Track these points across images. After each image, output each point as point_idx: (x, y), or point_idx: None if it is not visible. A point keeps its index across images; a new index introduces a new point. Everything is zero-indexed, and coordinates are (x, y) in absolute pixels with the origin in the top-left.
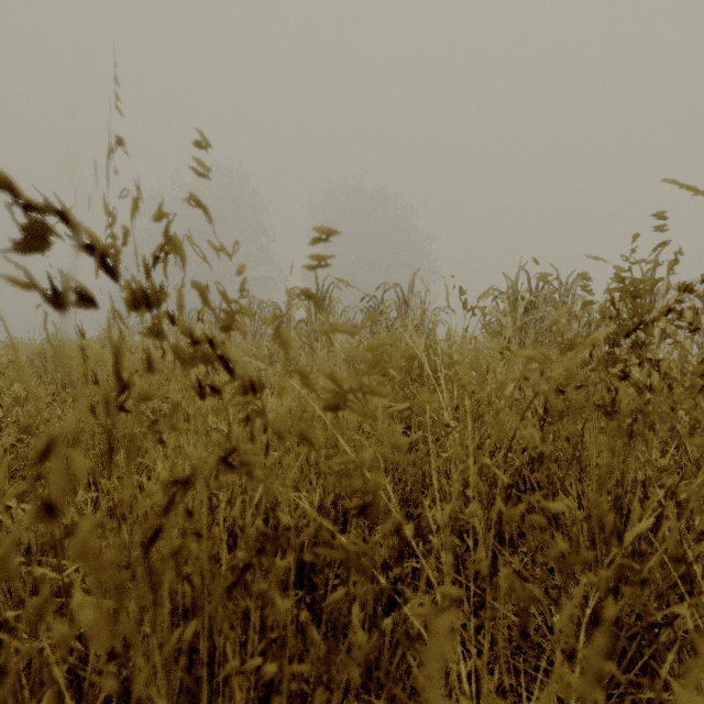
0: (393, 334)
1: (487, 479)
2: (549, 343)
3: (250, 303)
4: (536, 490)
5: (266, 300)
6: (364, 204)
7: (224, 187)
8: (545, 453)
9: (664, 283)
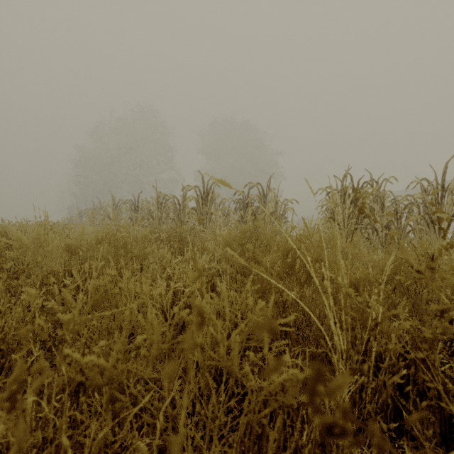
0: (256, 218)
1: (360, 371)
2: (367, 225)
3: (157, 196)
4: (421, 397)
5: (169, 194)
6: (235, 131)
7: (144, 120)
8: (431, 361)
9: (453, 182)
